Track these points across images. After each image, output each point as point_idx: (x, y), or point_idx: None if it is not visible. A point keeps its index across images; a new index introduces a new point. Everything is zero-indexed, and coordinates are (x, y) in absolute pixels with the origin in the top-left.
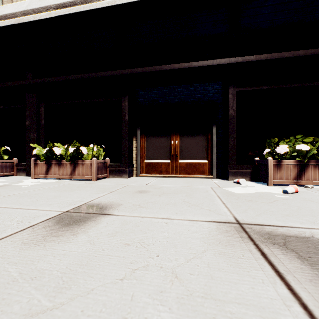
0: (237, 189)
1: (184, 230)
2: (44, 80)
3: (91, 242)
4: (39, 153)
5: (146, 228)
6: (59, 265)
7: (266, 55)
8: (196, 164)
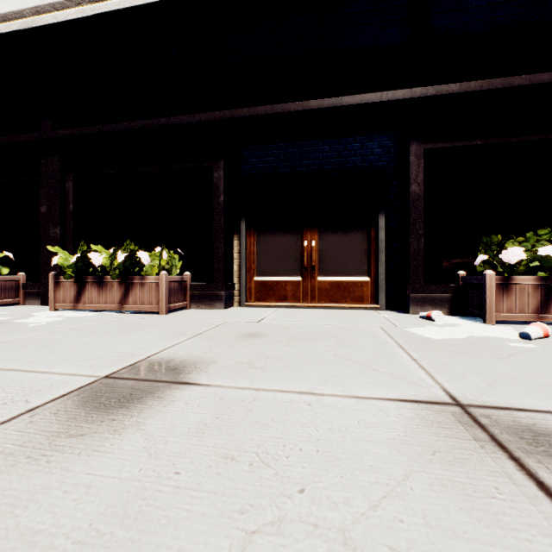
0: (430, 330)
1: (348, 420)
2: (73, 132)
3: (151, 453)
4: (63, 264)
5: (269, 416)
6: (73, 518)
7: (480, 81)
8: (349, 283)
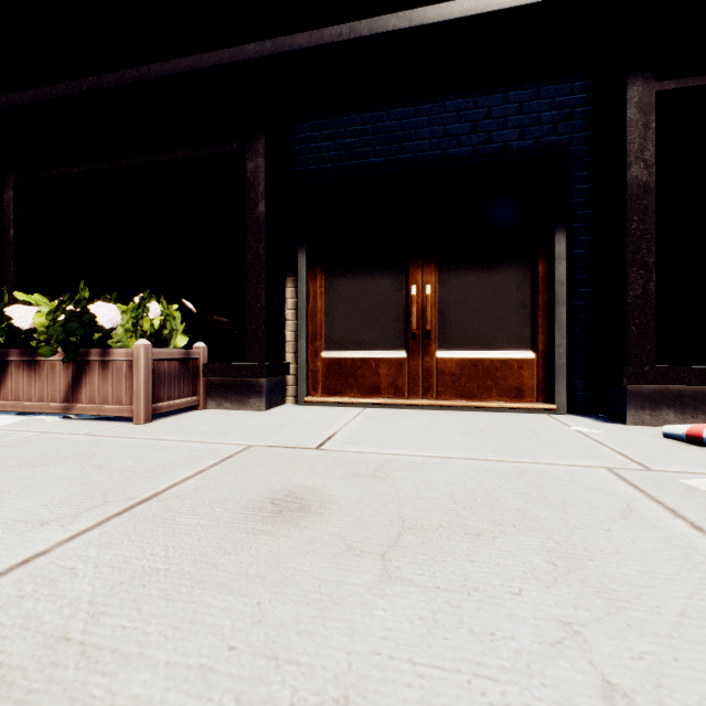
0: None
1: None
2: (9, 100)
3: None
4: None
5: None
6: None
7: None
8: (495, 363)
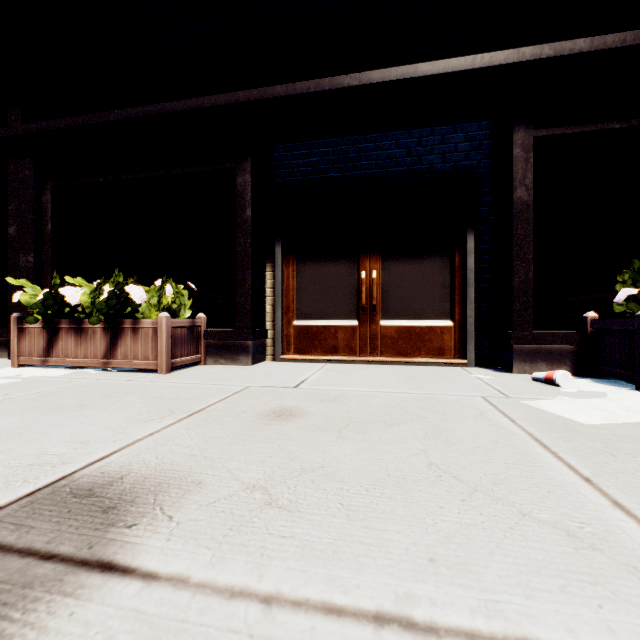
0: (566, 404)
1: None
2: (50, 125)
3: None
4: (29, 303)
5: None
6: None
7: (622, 34)
8: (424, 329)
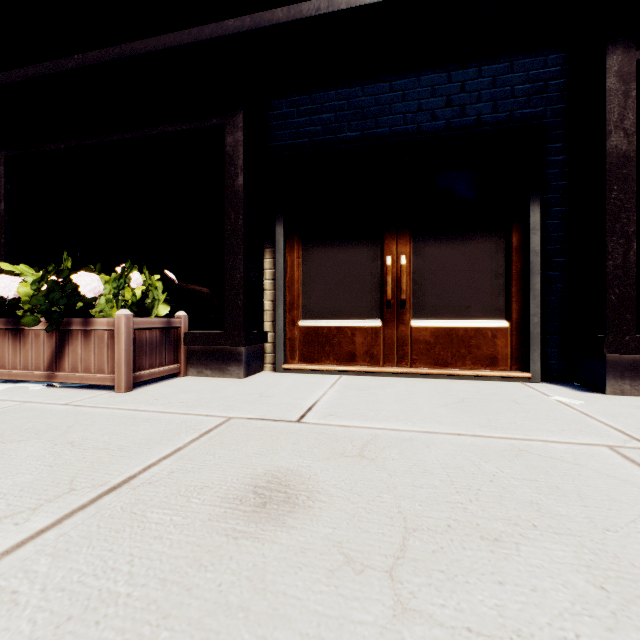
0: None
1: None
2: None
3: None
4: None
5: None
6: None
7: None
8: (469, 332)
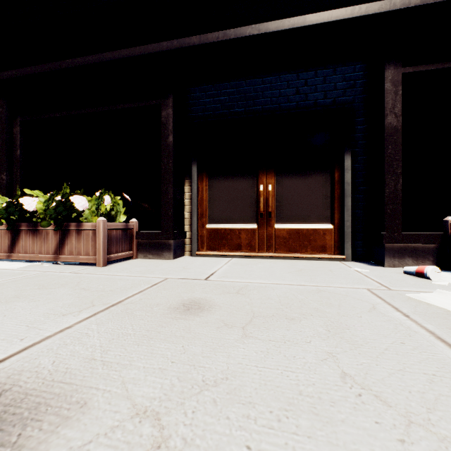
0: (447, 297)
1: None
2: (17, 73)
3: None
4: None
5: None
6: None
7: None
8: (309, 231)
